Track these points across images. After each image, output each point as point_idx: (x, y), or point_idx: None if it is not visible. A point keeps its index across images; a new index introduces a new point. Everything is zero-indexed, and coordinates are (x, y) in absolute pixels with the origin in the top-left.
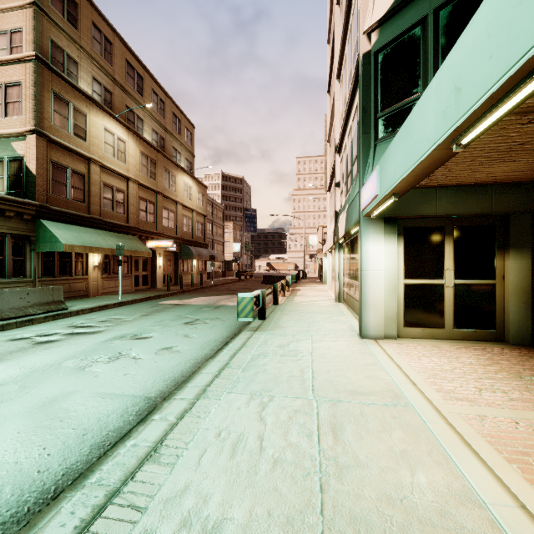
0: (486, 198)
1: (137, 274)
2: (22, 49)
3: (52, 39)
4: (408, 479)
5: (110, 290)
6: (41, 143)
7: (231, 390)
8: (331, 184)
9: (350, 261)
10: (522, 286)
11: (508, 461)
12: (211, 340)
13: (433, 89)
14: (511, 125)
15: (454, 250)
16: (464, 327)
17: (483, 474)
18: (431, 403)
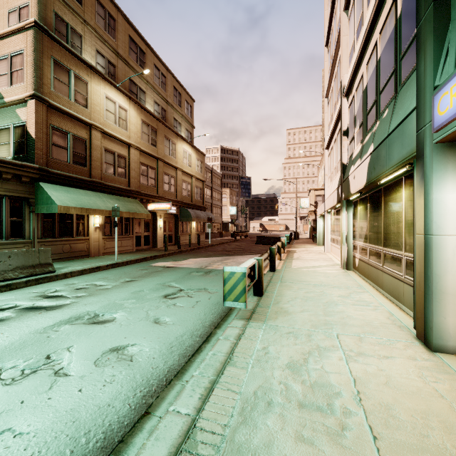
0: None
1: (139, 235)
2: None
3: (56, 12)
4: None
5: (111, 250)
6: (40, 108)
7: None
8: (331, 140)
9: (371, 221)
10: None
11: None
12: (186, 331)
13: None
14: None
15: None
16: None
17: None
18: None
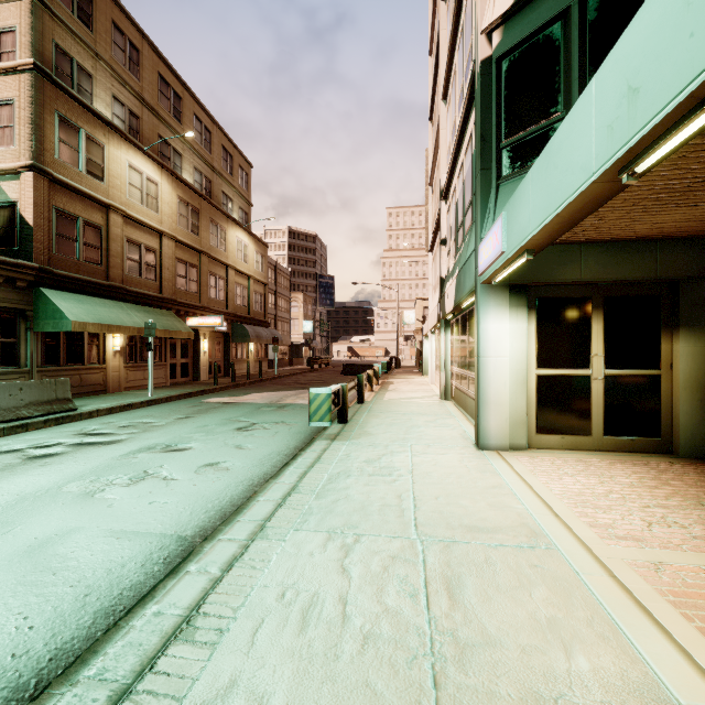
0: (648, 258)
1: (173, 362)
2: (16, 56)
3: (57, 43)
4: (562, 664)
5: (137, 384)
6: (41, 184)
7: (300, 525)
8: (434, 242)
9: (461, 344)
10: (697, 378)
11: (704, 634)
12: (273, 452)
13: (592, 95)
14: (694, 152)
15: (604, 329)
16: (618, 434)
17: (671, 655)
18: (584, 544)
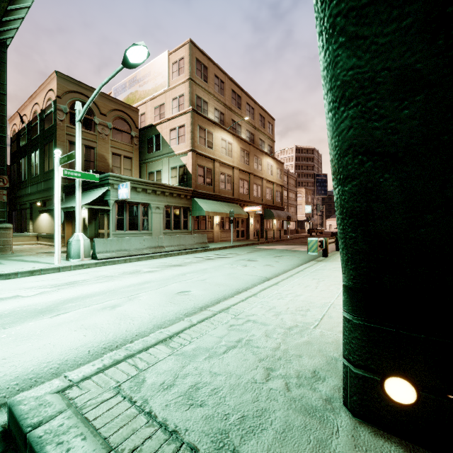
0: None
1: (238, 230)
2: (184, 105)
3: (197, 94)
4: None
5: (224, 239)
6: (193, 156)
7: (304, 277)
8: None
9: None
10: None
11: None
12: (291, 264)
13: None
14: None
15: None
16: None
17: None
18: None
